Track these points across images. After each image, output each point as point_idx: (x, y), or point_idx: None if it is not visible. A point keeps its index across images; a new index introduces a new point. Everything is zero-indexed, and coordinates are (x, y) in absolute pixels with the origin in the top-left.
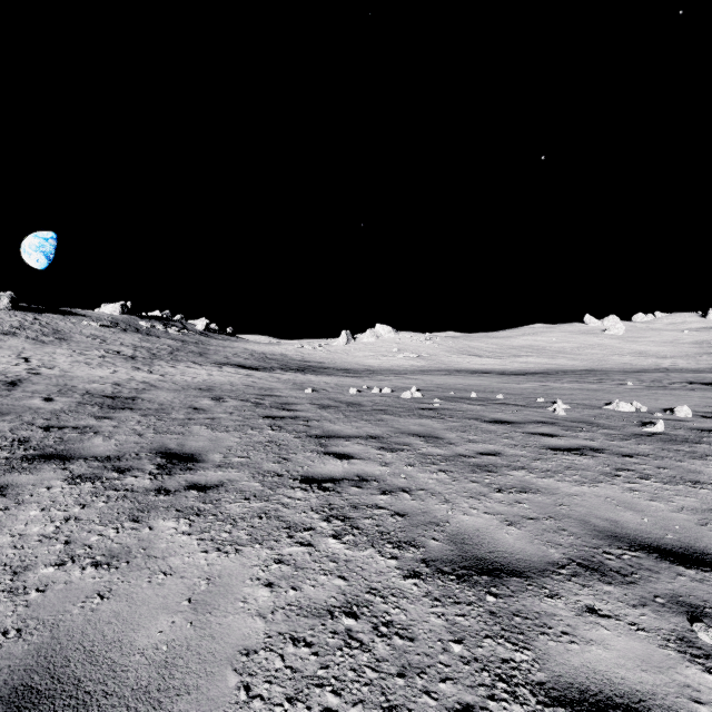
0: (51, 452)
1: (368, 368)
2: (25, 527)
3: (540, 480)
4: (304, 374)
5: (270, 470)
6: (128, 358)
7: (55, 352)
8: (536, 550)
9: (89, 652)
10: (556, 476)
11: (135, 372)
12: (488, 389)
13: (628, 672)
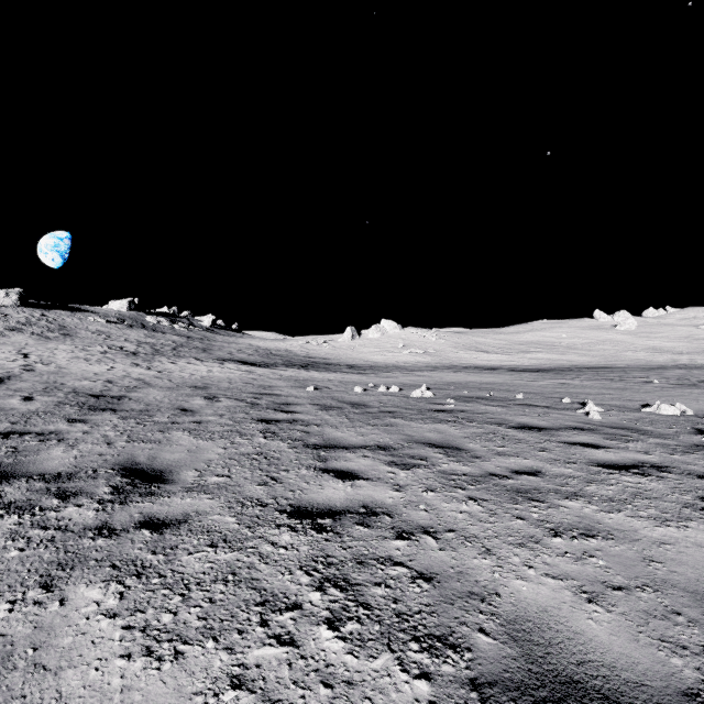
0: None
1: (374, 364)
2: None
3: (605, 515)
4: (307, 370)
5: (253, 495)
6: (129, 354)
7: (57, 347)
8: (650, 659)
9: None
10: (625, 509)
11: (133, 368)
12: (504, 388)
13: None
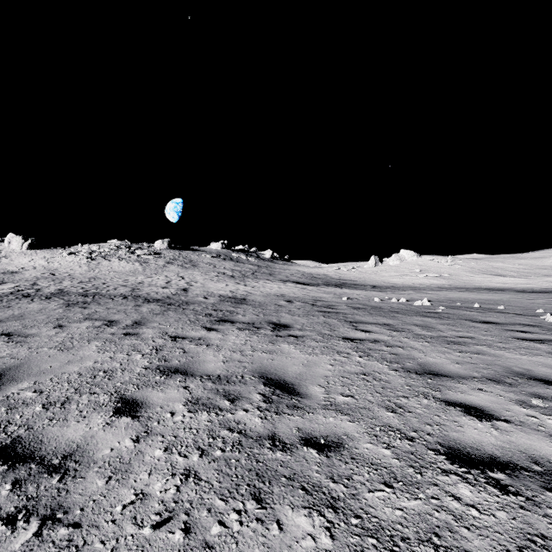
0: (224, 319)
1: (392, 285)
2: (234, 341)
3: (493, 351)
4: (341, 288)
5: (326, 333)
6: (230, 277)
7: (193, 273)
8: (466, 372)
9: (275, 369)
10: (507, 350)
11: (237, 285)
12: (495, 302)
13: (481, 402)
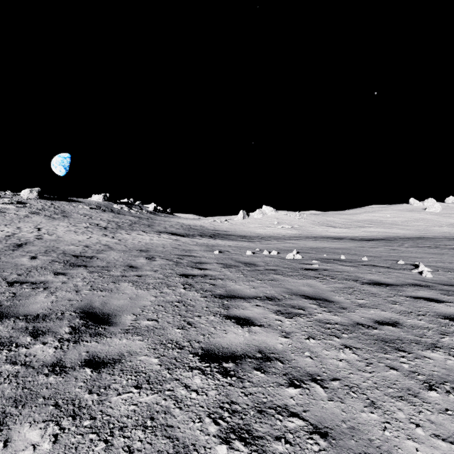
0: None
1: (258, 235)
2: None
3: None
4: (214, 239)
5: (173, 338)
6: (102, 228)
7: (58, 224)
8: None
9: None
10: None
11: (103, 237)
12: (351, 252)
13: None
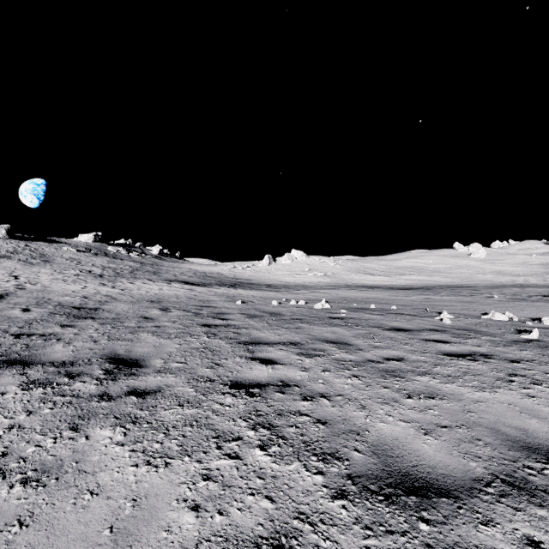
0: (15, 357)
1: (286, 284)
2: None
3: (443, 385)
4: (235, 289)
5: (204, 375)
6: (97, 276)
7: (39, 271)
8: (457, 463)
9: None
10: (458, 382)
11: (101, 287)
12: (383, 301)
13: None
